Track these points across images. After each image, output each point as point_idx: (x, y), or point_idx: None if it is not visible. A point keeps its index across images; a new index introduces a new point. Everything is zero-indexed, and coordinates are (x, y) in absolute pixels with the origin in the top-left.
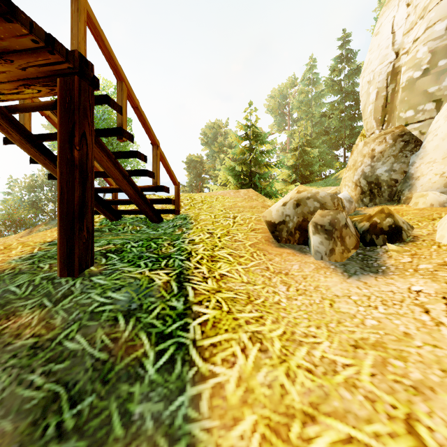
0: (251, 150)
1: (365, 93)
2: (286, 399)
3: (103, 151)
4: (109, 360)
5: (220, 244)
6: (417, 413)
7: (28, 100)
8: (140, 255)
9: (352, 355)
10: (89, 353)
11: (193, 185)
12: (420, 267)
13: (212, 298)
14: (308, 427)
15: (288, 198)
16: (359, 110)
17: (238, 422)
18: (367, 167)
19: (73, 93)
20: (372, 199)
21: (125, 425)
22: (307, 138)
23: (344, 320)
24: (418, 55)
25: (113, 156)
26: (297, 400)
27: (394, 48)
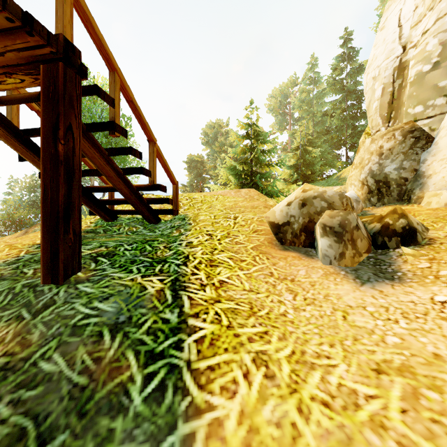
0: (252, 149)
1: (370, 90)
2: (298, 444)
3: (94, 147)
4: (89, 386)
5: (220, 247)
6: None
7: (16, 93)
8: (133, 259)
9: (375, 383)
10: (66, 376)
11: (193, 185)
12: (442, 273)
13: (210, 310)
14: None
15: (292, 198)
16: (361, 109)
17: None
18: (375, 165)
19: (57, 82)
20: (380, 198)
21: None
22: (309, 138)
23: (361, 336)
24: (427, 48)
25: (106, 153)
26: (312, 445)
27: (401, 42)
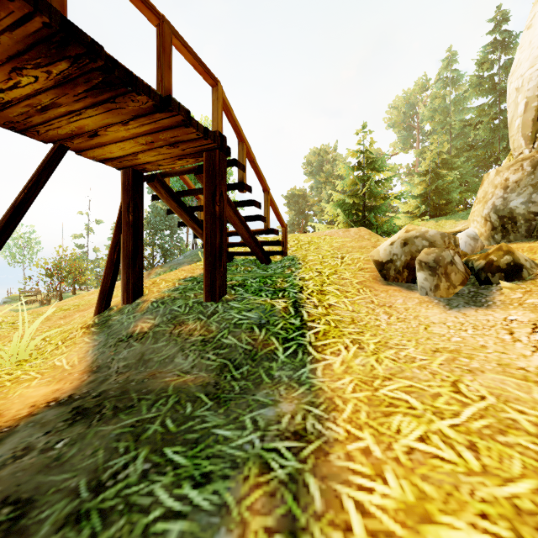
0: (364, 180)
1: (513, 103)
2: (373, 372)
3: (227, 202)
4: (253, 350)
5: (328, 281)
6: (463, 379)
7: None
8: (260, 288)
9: (430, 355)
10: (239, 345)
11: (294, 223)
12: (527, 301)
13: (322, 318)
14: (386, 381)
15: (396, 238)
16: None
17: (341, 379)
18: (499, 199)
19: (215, 163)
20: (505, 235)
21: (270, 379)
22: (443, 157)
23: (433, 337)
24: None
25: (234, 205)
26: (381, 372)
27: None
